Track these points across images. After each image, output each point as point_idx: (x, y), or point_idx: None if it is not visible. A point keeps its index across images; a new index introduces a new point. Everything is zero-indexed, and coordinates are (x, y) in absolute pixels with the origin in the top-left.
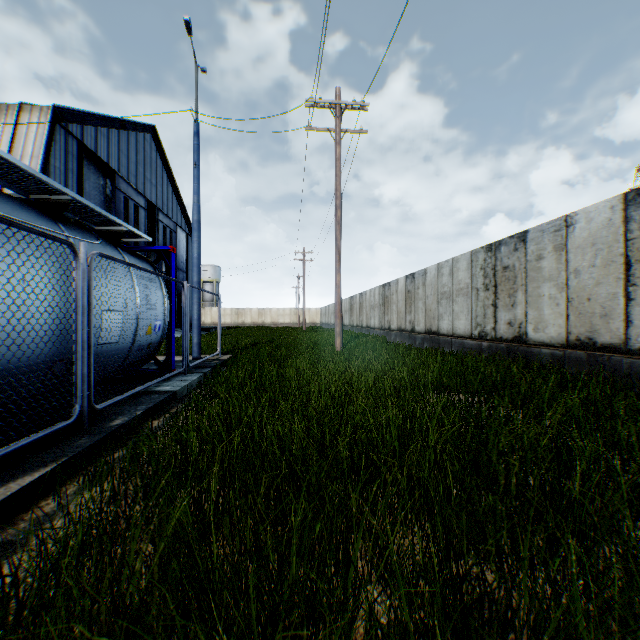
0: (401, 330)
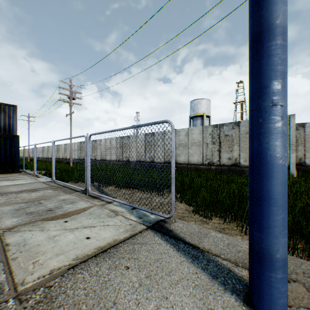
0: (47, 158)
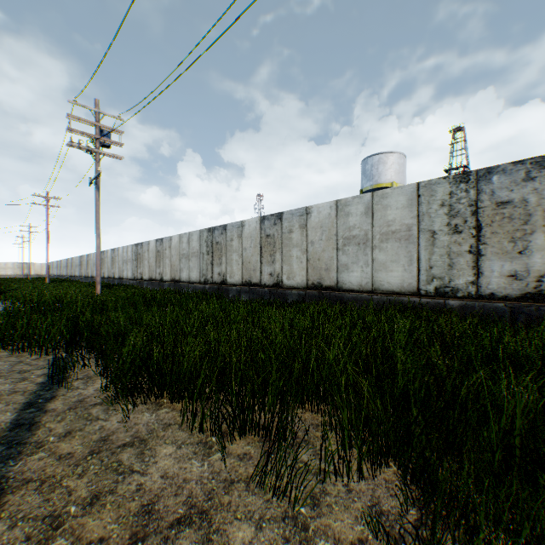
0: (86, 276)
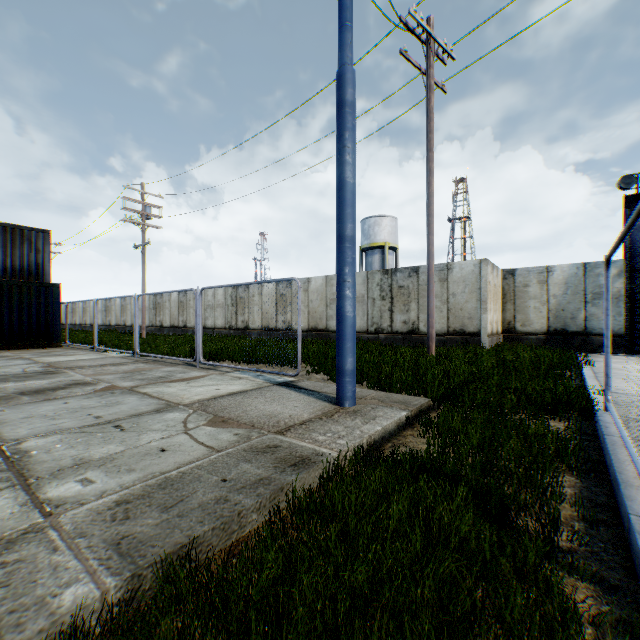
0: (82, 324)
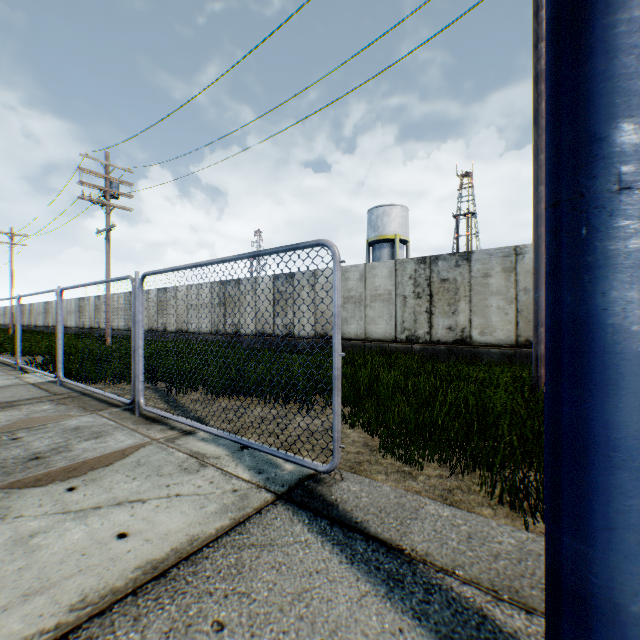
0: (55, 327)
